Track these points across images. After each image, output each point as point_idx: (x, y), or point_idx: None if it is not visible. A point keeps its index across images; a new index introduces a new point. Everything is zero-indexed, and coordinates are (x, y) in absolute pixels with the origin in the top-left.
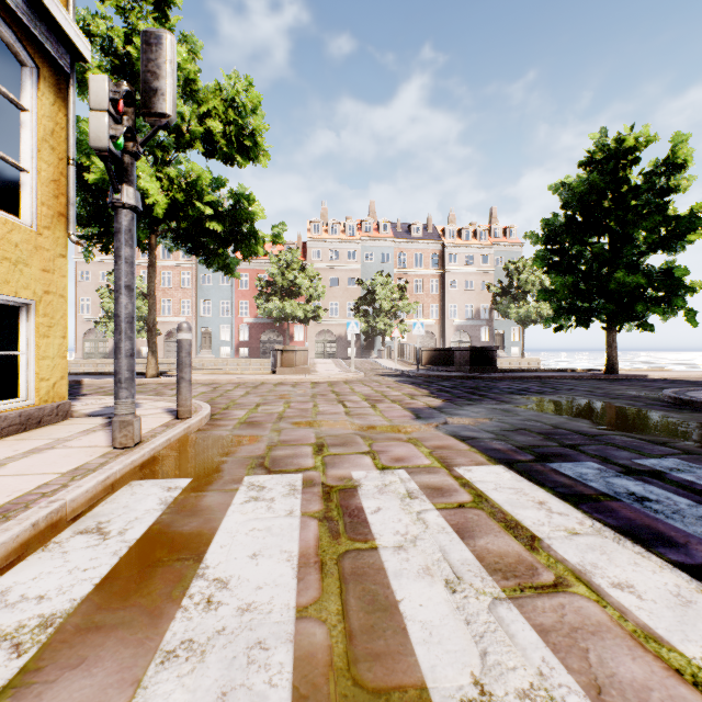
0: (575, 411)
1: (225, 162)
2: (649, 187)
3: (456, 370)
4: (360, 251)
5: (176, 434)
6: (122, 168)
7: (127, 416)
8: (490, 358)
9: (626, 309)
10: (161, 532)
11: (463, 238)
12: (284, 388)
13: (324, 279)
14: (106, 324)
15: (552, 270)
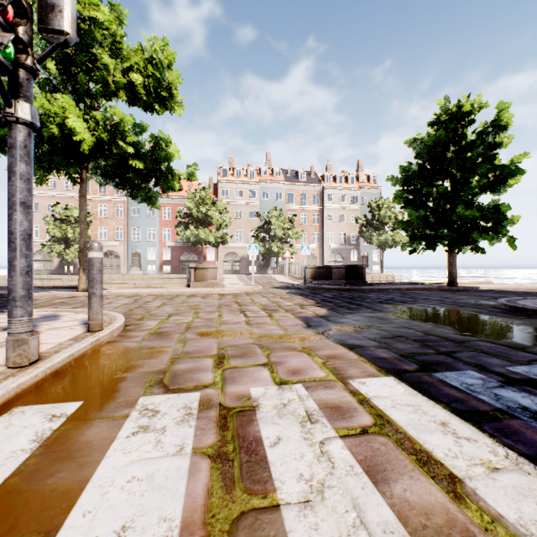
0: (437, 318)
1: (145, 110)
2: (481, 142)
3: (334, 283)
4: (259, 191)
5: (81, 349)
6: (16, 82)
7: (22, 334)
8: (361, 274)
9: (464, 236)
10: (15, 490)
11: (337, 182)
12: (195, 300)
13: (230, 212)
14: (52, 246)
15: (408, 205)
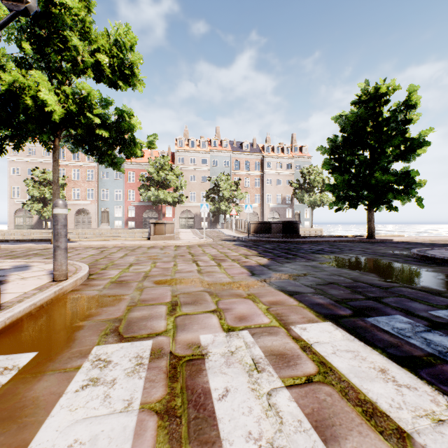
0: (362, 267)
1: (110, 86)
2: (394, 119)
3: (273, 236)
4: (209, 159)
5: (43, 298)
6: None
7: None
8: (295, 228)
9: (381, 197)
10: None
11: (275, 152)
12: (154, 251)
13: (186, 176)
14: (31, 205)
15: (335, 171)
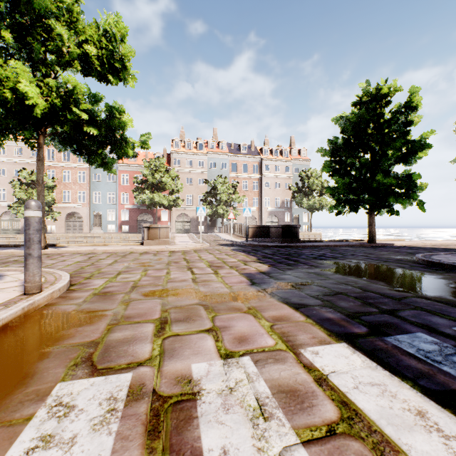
0: (368, 274)
1: (99, 80)
2: (396, 121)
3: (272, 241)
4: (206, 161)
5: (6, 317)
6: None
7: None
8: (295, 232)
9: (382, 201)
10: None
11: (273, 155)
12: (147, 257)
13: (182, 179)
14: (18, 208)
15: (335, 173)
